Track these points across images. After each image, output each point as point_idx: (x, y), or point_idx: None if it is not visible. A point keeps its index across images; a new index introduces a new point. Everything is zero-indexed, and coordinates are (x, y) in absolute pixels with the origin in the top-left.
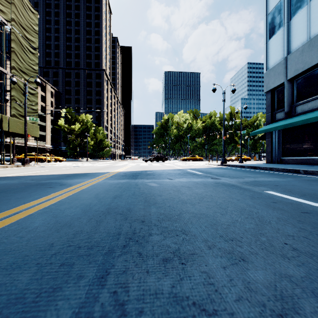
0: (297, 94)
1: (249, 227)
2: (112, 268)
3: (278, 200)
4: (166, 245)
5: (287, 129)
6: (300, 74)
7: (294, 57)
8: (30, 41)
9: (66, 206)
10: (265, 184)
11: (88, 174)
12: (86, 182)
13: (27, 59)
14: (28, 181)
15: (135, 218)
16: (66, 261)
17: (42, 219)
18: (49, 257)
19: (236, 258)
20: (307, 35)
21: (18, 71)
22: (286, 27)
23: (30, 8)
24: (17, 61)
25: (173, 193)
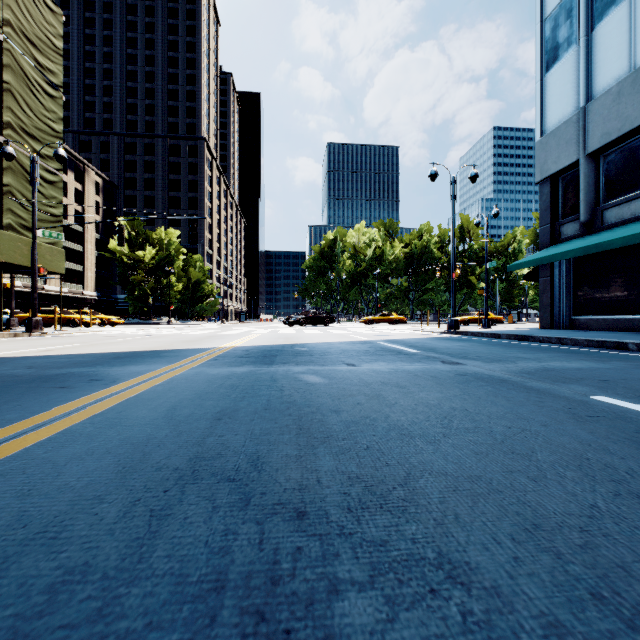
0: (606, 185)
1: None
2: None
3: None
4: None
5: (586, 258)
6: (613, 142)
7: (602, 107)
8: (45, 70)
9: (78, 449)
10: (574, 376)
11: (163, 353)
12: (154, 372)
13: (38, 108)
14: (17, 371)
15: (276, 501)
16: None
17: None
18: None
19: None
20: (629, 60)
21: (18, 134)
22: (584, 44)
23: None
24: (16, 111)
25: (366, 402)
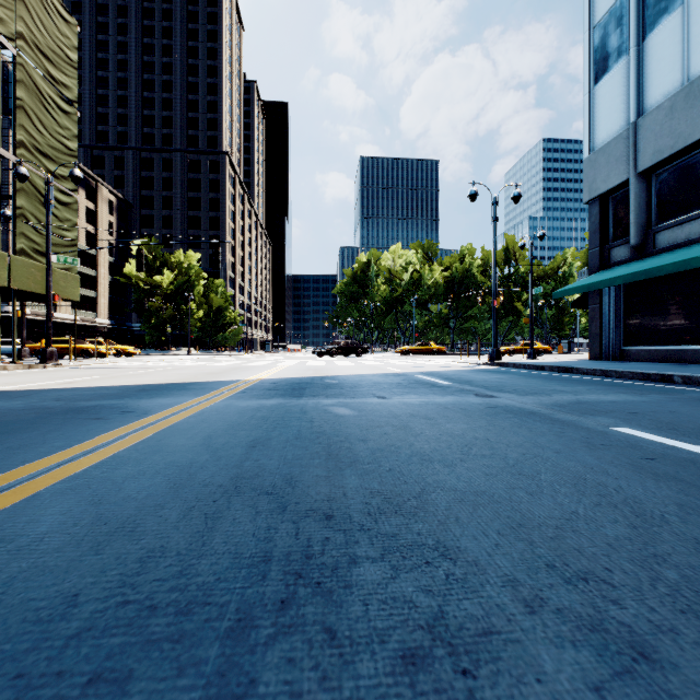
0: (659, 206)
1: (615, 534)
2: (248, 692)
3: (656, 452)
4: (402, 600)
5: (637, 284)
6: (666, 160)
7: (653, 122)
8: (59, 85)
9: (130, 470)
10: (605, 409)
11: (189, 386)
12: (183, 404)
13: (52, 125)
14: (47, 403)
15: (308, 508)
16: (109, 663)
17: (62, 510)
18: (59, 649)
19: (619, 648)
20: (682, 72)
21: (31, 153)
22: (635, 55)
23: (59, 10)
24: (29, 129)
25: (393, 432)
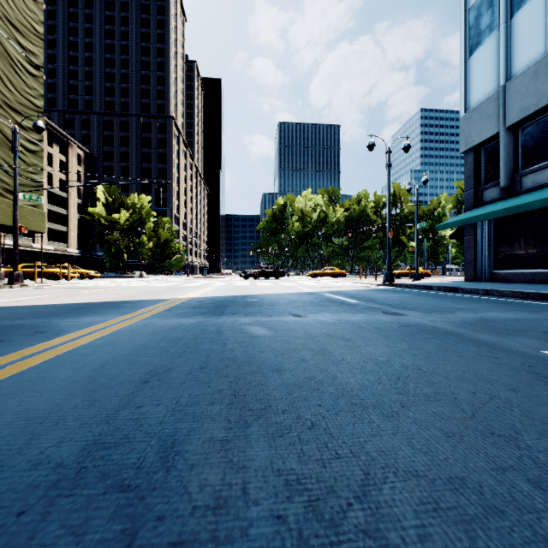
0: (524, 154)
1: None
2: None
3: None
4: None
5: (505, 218)
6: (531, 116)
7: (520, 85)
8: (27, 52)
9: None
10: (516, 327)
11: (122, 304)
12: (103, 323)
13: (21, 85)
14: None
15: (174, 536)
16: None
17: None
18: None
19: None
20: (544, 42)
21: (2, 107)
22: (505, 30)
23: None
24: (0, 87)
25: (311, 359)
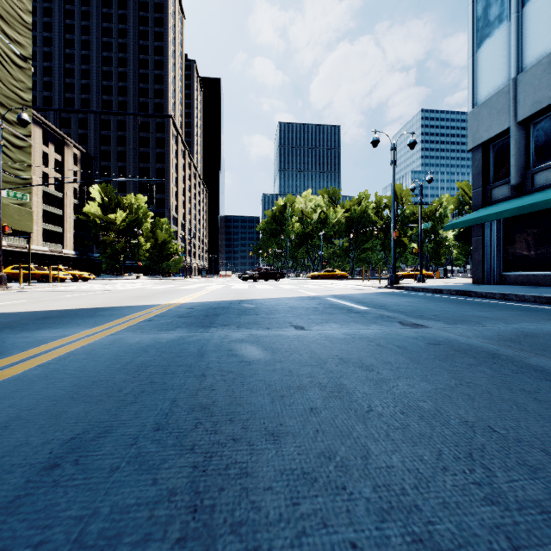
0: (536, 150)
1: None
2: None
3: None
4: None
5: (516, 218)
6: (544, 110)
7: (532, 77)
8: (13, 42)
9: None
10: None
11: (100, 312)
12: (60, 340)
13: (6, 77)
14: None
15: None
16: None
17: None
18: None
19: None
20: None
21: None
22: (515, 20)
23: None
24: None
25: (324, 407)
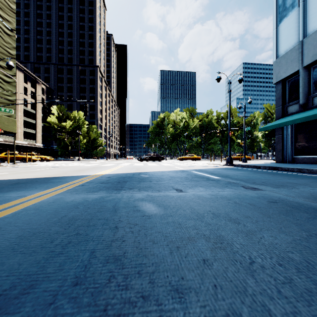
0: (314, 83)
1: None
2: None
3: None
4: None
5: (302, 124)
6: None
7: (313, 40)
8: (4, 20)
9: None
10: None
11: (52, 179)
12: (20, 199)
13: (0, 40)
14: None
15: None
16: None
17: None
18: None
19: None
20: None
21: None
22: (302, 6)
23: None
24: None
25: (213, 258)
